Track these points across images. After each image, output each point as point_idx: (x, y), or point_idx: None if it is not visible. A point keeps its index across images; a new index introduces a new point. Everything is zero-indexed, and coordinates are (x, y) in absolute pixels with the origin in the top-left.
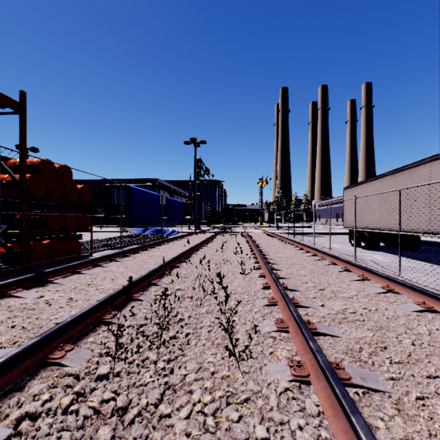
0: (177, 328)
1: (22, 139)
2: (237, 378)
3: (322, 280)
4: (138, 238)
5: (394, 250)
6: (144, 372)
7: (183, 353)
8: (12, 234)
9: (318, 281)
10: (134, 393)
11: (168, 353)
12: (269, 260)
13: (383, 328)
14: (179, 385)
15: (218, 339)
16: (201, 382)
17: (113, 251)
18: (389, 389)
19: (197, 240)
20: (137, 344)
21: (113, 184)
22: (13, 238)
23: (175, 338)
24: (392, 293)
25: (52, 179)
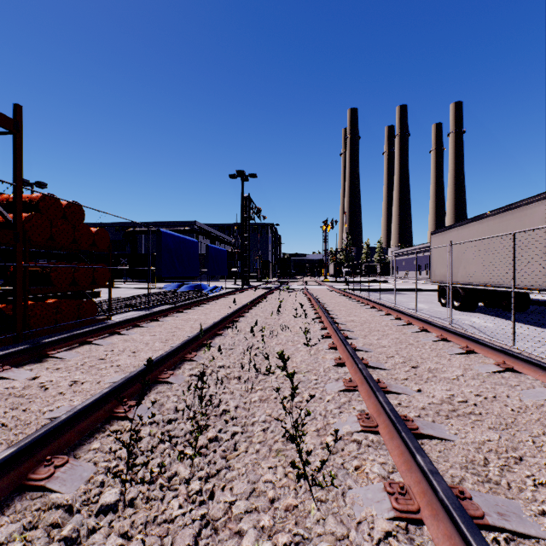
0: (219, 426)
1: (16, 167)
2: (309, 510)
3: (413, 354)
4: (170, 296)
5: (497, 312)
6: (170, 499)
7: (229, 465)
8: (4, 291)
9: (408, 355)
10: (153, 537)
11: (206, 465)
12: (339, 326)
13: (511, 426)
14: (223, 520)
15: (278, 442)
16: (255, 516)
17: (137, 313)
18: (544, 533)
19: (246, 298)
20: (161, 452)
21: (140, 228)
22: (11, 296)
23: (217, 441)
24: (510, 372)
25: (57, 219)
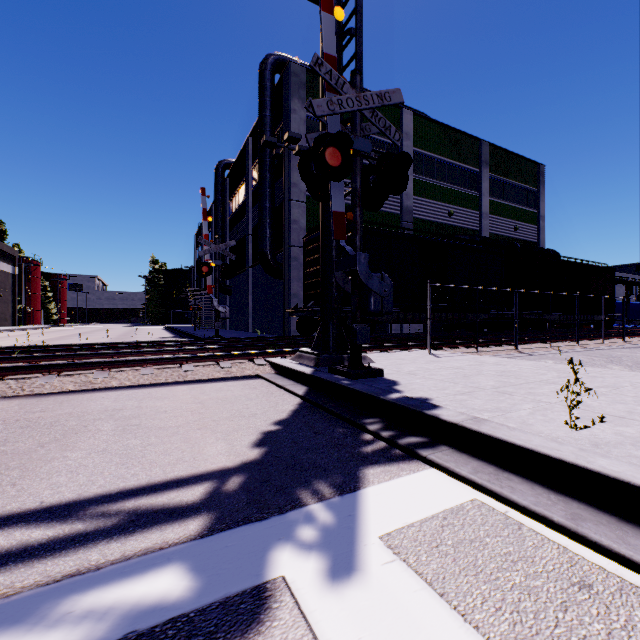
0: None
1: None
2: None
3: None
4: None
5: None
6: None
7: None
8: None
9: None
10: None
11: None
12: None
13: None
14: None
15: None
16: None
17: None
18: None
19: None
20: None
21: None
22: None
23: None
24: None
25: None
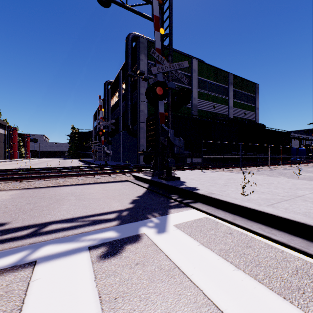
0: None
1: None
2: None
3: None
4: None
5: None
6: None
7: None
8: None
9: None
10: None
11: None
12: None
13: None
14: None
15: None
16: None
17: None
18: None
19: None
20: None
21: None
22: None
23: None
24: None
25: None
